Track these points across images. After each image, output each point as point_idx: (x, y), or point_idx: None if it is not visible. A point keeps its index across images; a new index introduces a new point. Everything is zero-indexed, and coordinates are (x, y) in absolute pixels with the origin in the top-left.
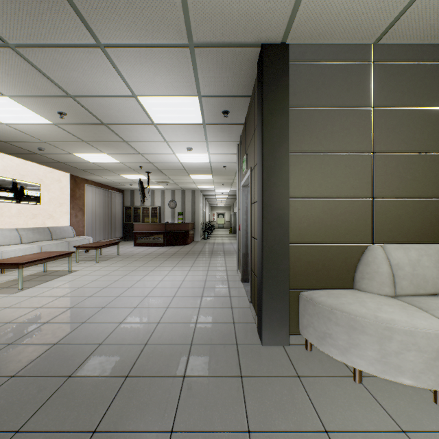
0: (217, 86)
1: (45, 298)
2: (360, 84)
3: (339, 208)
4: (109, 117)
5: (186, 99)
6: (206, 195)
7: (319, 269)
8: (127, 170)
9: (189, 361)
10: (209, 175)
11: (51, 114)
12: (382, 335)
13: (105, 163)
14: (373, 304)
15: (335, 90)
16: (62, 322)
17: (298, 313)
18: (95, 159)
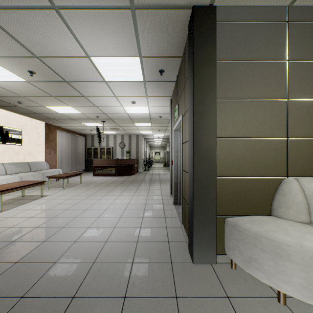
0: (154, 47)
1: (18, 219)
2: (276, 41)
3: (259, 147)
4: (69, 75)
5: (130, 60)
6: (147, 138)
7: (242, 199)
8: (88, 119)
9: (130, 281)
10: (149, 124)
11: (23, 72)
12: (308, 263)
13: (71, 114)
14: (295, 232)
15: (255, 46)
16: (26, 240)
17: (224, 236)
18: (62, 111)
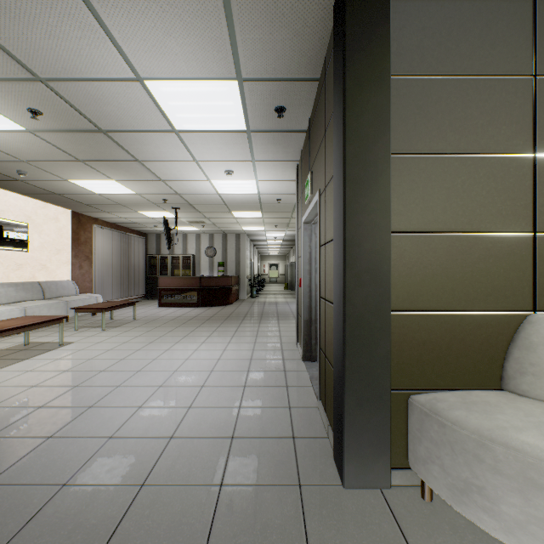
0: (266, 58)
1: (7, 390)
2: (513, 36)
3: (477, 250)
4: (107, 119)
5: (220, 86)
6: (255, 240)
7: (443, 356)
8: (148, 205)
9: (214, 529)
10: (258, 213)
11: (19, 113)
12: None
13: (116, 195)
14: None
15: (470, 46)
16: (15, 435)
17: (406, 432)
18: (101, 188)
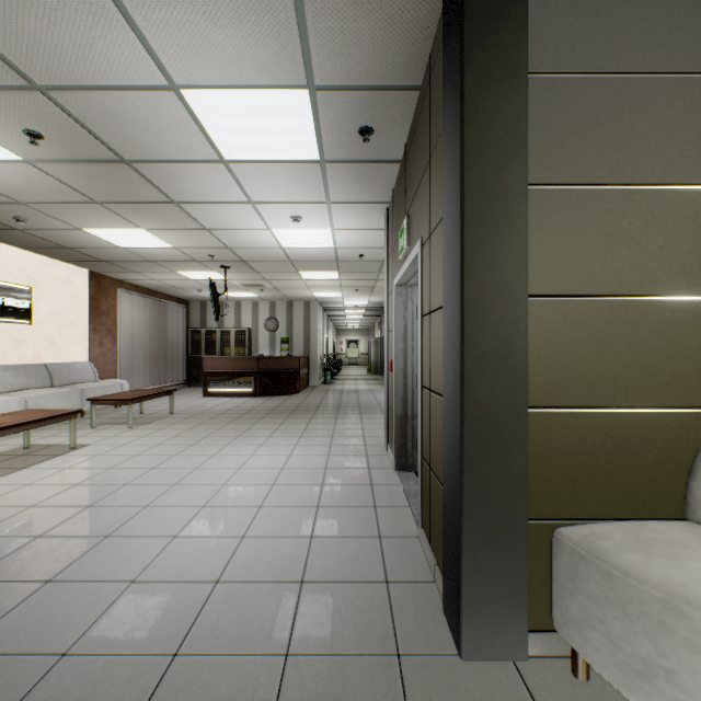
0: (348, 57)
1: None
2: (700, 17)
3: (650, 322)
4: (131, 144)
5: (284, 97)
6: (329, 309)
7: (601, 471)
8: (189, 263)
9: None
10: (333, 273)
11: (13, 136)
12: None
13: (147, 249)
14: None
15: (640, 32)
16: (1, 578)
17: (549, 579)
18: (126, 240)
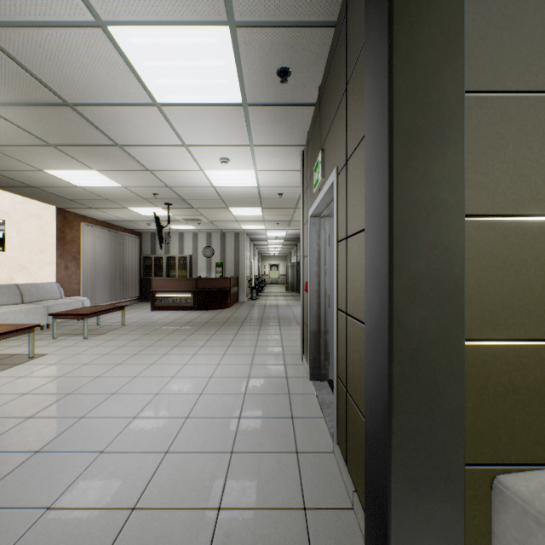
0: None
1: None
2: None
3: None
4: (71, 87)
5: (207, 35)
6: (255, 239)
7: None
8: (137, 200)
9: None
10: (258, 210)
11: None
12: None
13: (101, 188)
14: None
15: None
16: None
17: (487, 531)
18: (82, 180)
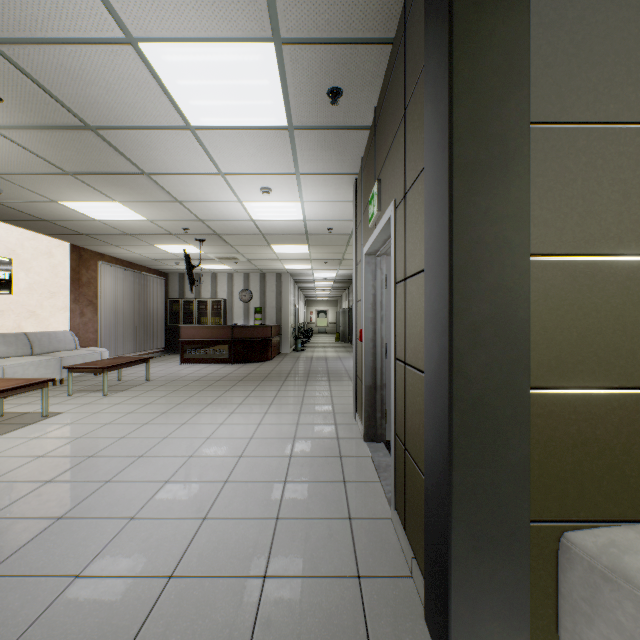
0: (316, 2)
1: None
2: None
3: None
4: (94, 108)
5: (249, 52)
6: (300, 281)
7: (616, 464)
8: (165, 236)
9: None
10: (303, 247)
11: None
12: None
13: (123, 222)
14: None
15: None
16: None
17: (554, 592)
18: (102, 213)
